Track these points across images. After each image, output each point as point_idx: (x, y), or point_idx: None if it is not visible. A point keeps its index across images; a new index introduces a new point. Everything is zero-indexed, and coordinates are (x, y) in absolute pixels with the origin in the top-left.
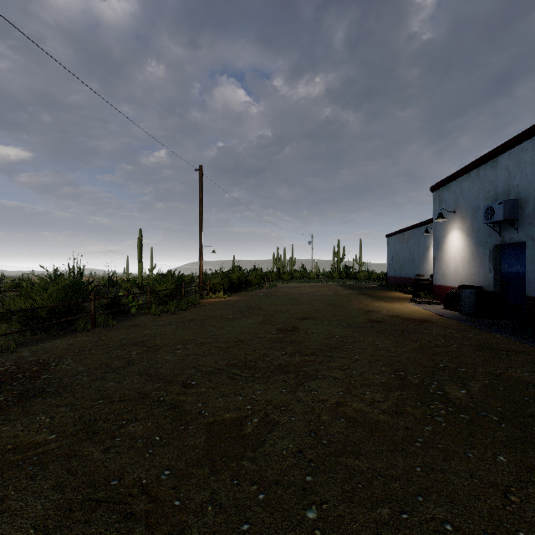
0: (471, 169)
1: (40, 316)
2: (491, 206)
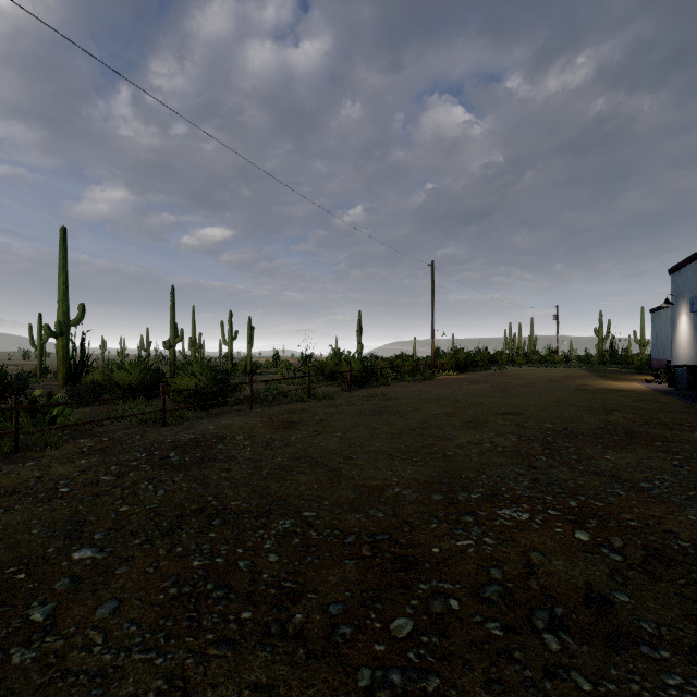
0: (691, 261)
1: (358, 376)
2: (692, 298)
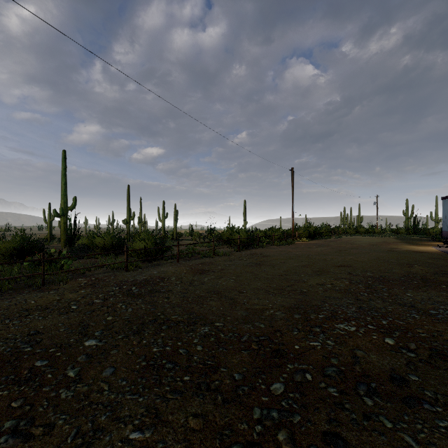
0: None
1: (244, 241)
2: None
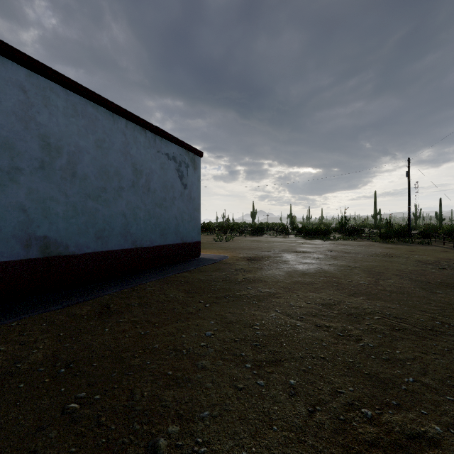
0: None
1: None
2: None
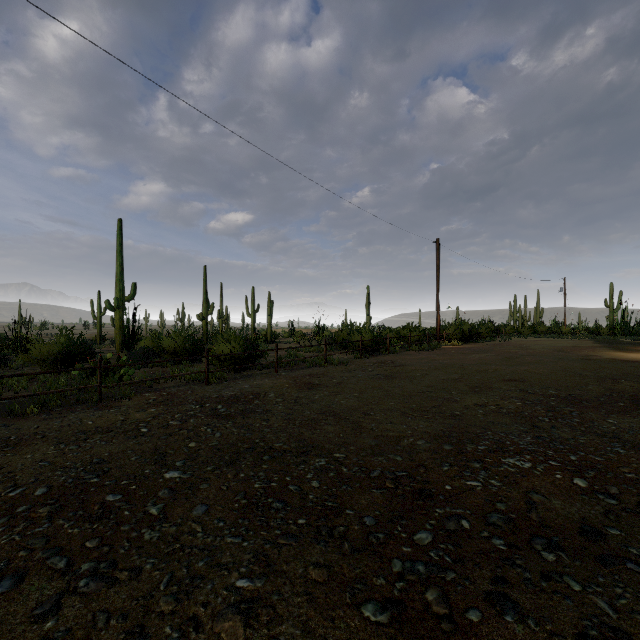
0: None
1: (369, 344)
2: None
